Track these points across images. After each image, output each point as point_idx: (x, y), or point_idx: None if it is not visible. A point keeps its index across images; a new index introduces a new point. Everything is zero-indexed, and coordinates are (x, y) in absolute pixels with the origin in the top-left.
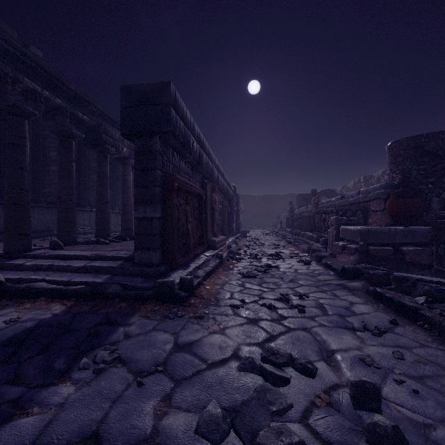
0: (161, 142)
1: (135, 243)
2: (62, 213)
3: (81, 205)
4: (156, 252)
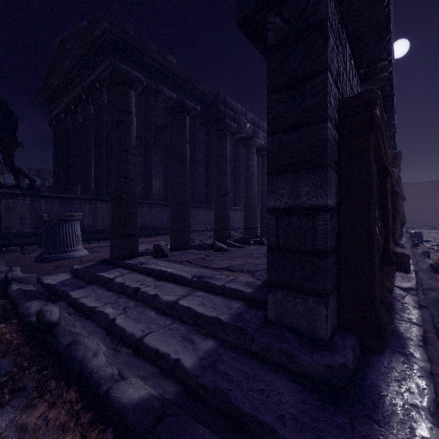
0: (334, 7)
1: (269, 272)
2: (174, 208)
3: (208, 203)
4: (327, 305)
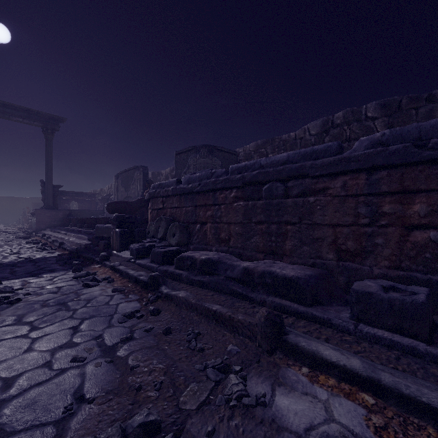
0: None
1: None
2: None
3: None
4: None
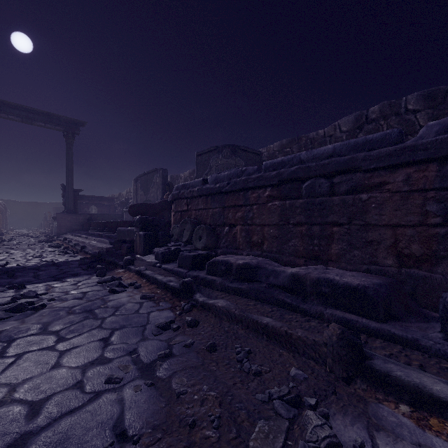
0: None
1: None
2: None
3: None
4: None
